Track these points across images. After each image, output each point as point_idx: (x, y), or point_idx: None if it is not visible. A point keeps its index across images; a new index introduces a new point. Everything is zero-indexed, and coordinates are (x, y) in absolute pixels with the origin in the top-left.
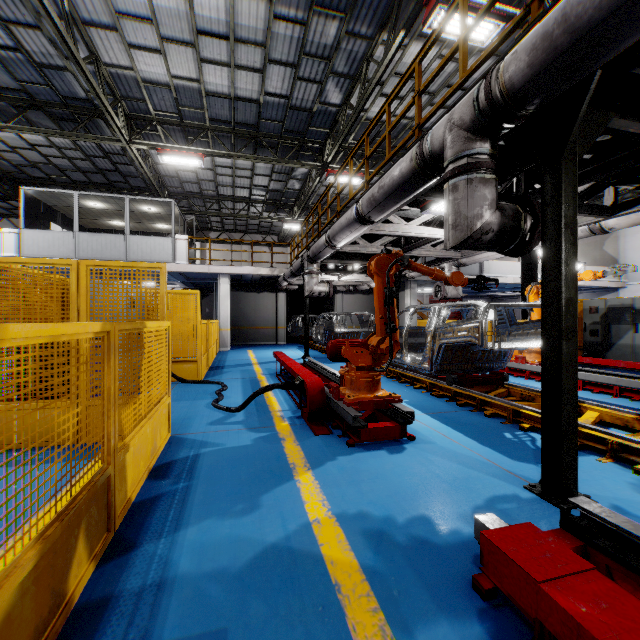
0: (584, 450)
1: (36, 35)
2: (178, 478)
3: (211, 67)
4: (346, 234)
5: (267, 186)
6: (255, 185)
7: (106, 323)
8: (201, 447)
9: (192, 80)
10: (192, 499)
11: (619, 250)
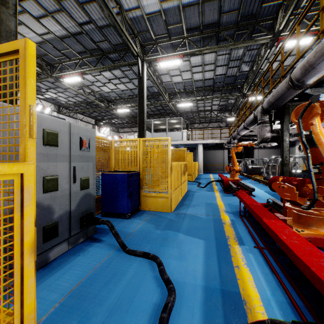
0: None
1: (148, 81)
2: (191, 195)
3: (196, 74)
4: (242, 132)
5: (218, 104)
6: (213, 104)
7: (181, 162)
8: (195, 192)
9: (189, 79)
10: (194, 197)
11: None
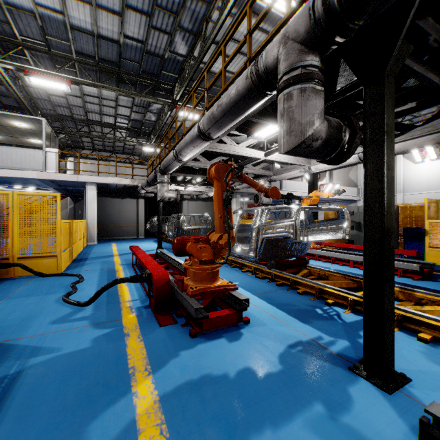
0: None
1: None
2: None
3: (74, 3)
4: (190, 149)
5: (129, 116)
6: (119, 114)
7: None
8: (31, 356)
9: (56, 12)
10: None
11: (358, 177)
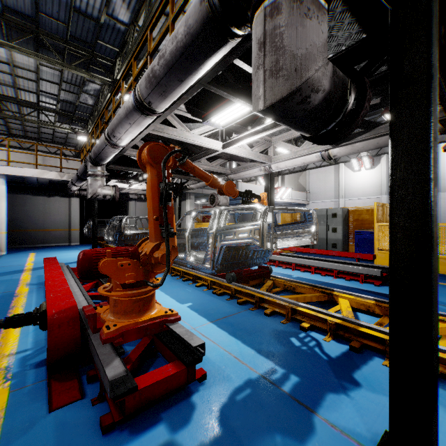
0: (364, 350)
1: None
2: None
3: None
4: (125, 128)
5: (57, 95)
6: (43, 91)
7: None
8: None
9: None
10: None
11: (306, 182)
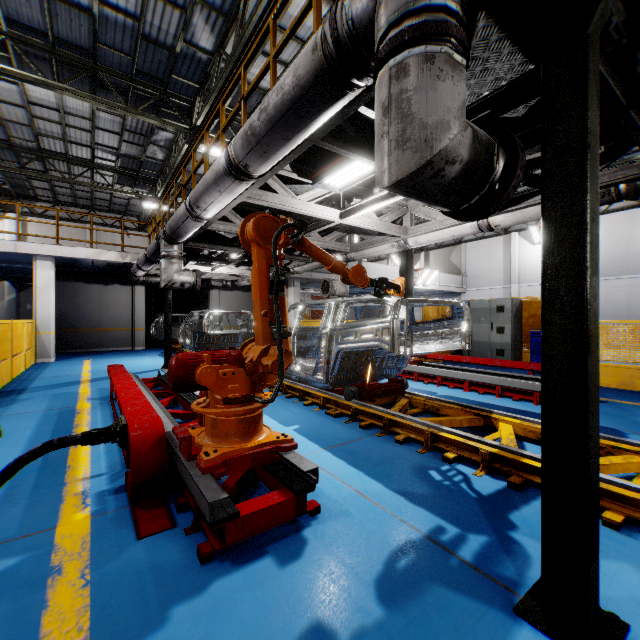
0: (527, 488)
1: None
2: None
3: None
4: (213, 196)
5: (117, 148)
6: (99, 144)
7: None
8: None
9: None
10: None
11: (462, 261)
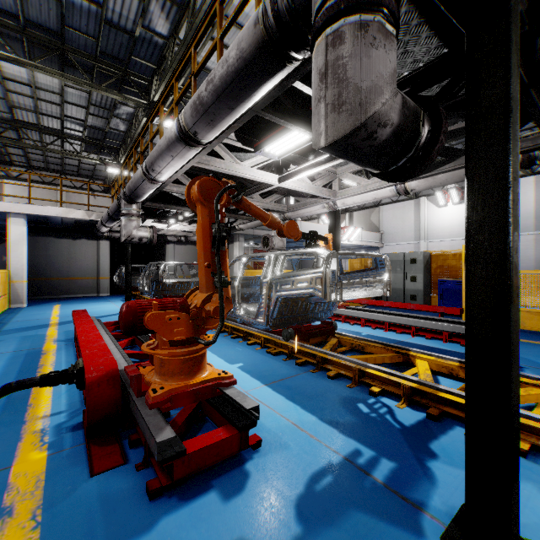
0: (444, 418)
1: None
2: None
3: None
4: (167, 161)
5: (84, 120)
6: (68, 116)
7: None
8: None
9: None
10: None
11: (380, 221)
